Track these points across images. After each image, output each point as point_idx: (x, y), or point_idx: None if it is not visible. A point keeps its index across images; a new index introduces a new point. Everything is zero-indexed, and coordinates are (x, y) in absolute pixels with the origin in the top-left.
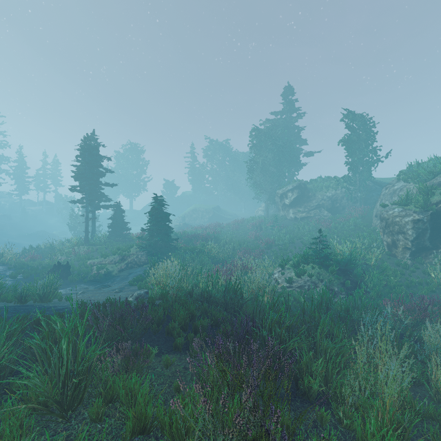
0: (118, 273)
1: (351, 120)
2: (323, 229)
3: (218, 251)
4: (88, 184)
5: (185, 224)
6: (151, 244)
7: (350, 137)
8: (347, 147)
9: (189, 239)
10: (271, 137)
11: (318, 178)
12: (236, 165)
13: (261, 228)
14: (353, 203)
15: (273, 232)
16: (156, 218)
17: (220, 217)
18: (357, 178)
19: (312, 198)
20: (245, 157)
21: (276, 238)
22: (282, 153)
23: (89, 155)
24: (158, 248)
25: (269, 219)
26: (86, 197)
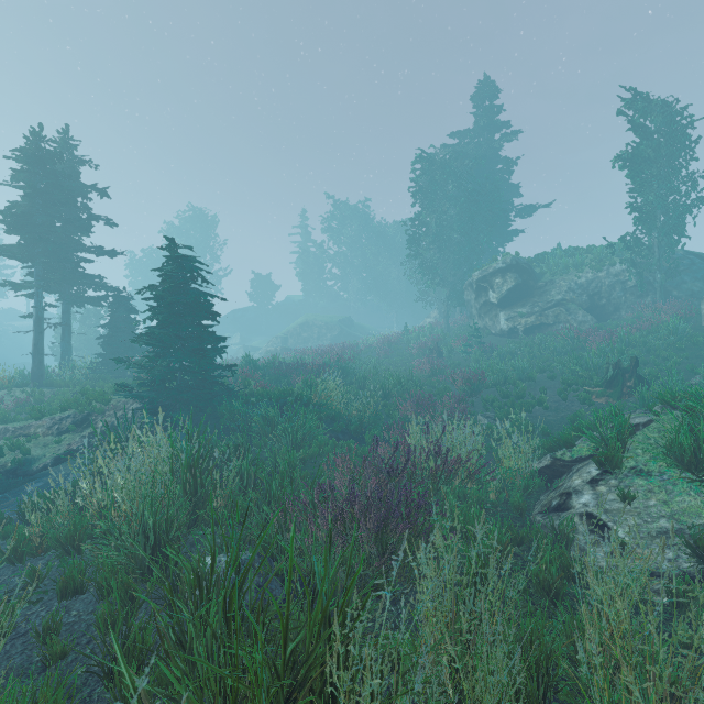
0: (54, 463)
1: (642, 113)
2: (595, 348)
3: (347, 401)
4: (36, 239)
5: (285, 349)
6: (156, 381)
7: (638, 150)
8: (632, 171)
9: (282, 373)
10: (455, 173)
11: (554, 250)
12: (381, 245)
13: (440, 352)
14: (639, 297)
15: (467, 359)
16: (170, 307)
17: (352, 337)
18: (654, 239)
19: (547, 288)
20: (398, 230)
21: (485, 370)
22: (477, 205)
23: (45, 175)
24: (174, 391)
25: (453, 336)
26: (36, 272)
